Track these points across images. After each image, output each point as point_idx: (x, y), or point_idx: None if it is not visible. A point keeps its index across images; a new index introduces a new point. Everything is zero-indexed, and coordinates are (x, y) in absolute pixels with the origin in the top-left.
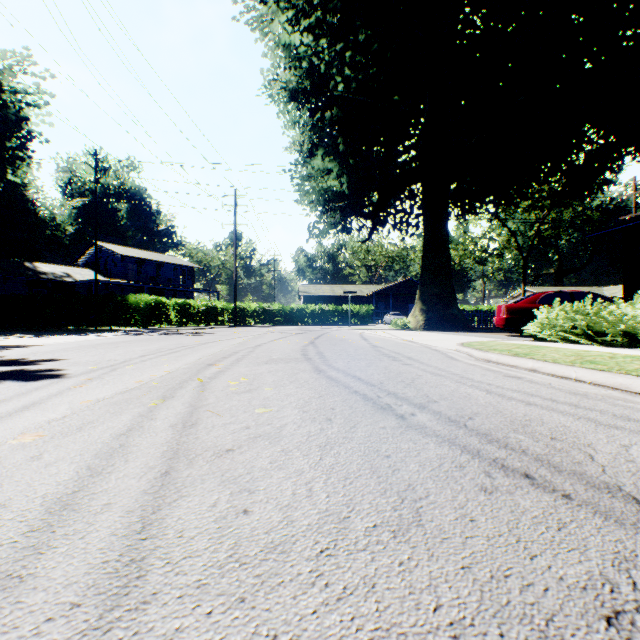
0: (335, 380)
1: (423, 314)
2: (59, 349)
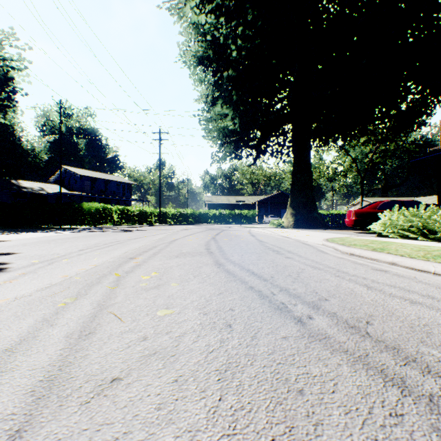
0: (232, 274)
1: (293, 216)
2: (20, 244)
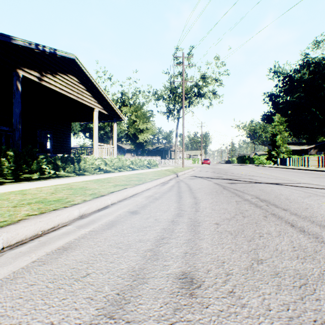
0: (319, 224)
1: None
2: None
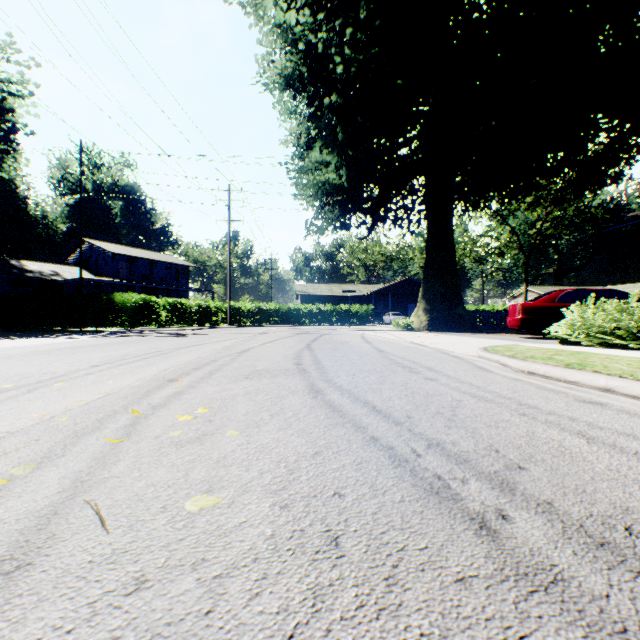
0: (339, 411)
1: (427, 314)
2: (3, 356)
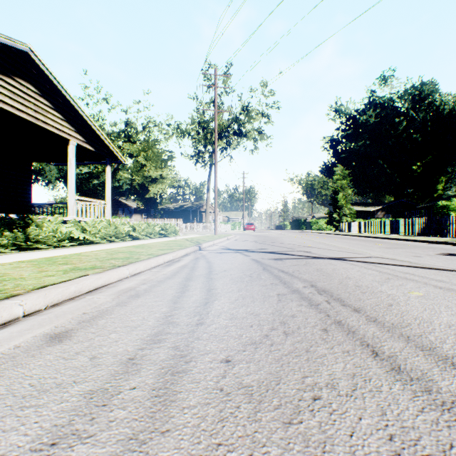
0: (421, 346)
1: None
2: None
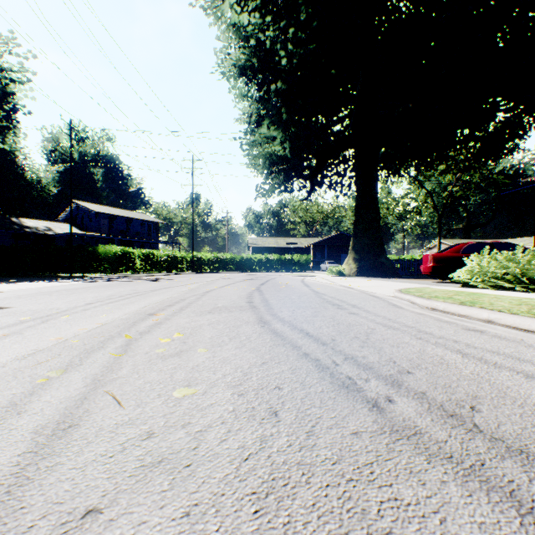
0: (281, 336)
1: (356, 262)
2: (14, 296)
